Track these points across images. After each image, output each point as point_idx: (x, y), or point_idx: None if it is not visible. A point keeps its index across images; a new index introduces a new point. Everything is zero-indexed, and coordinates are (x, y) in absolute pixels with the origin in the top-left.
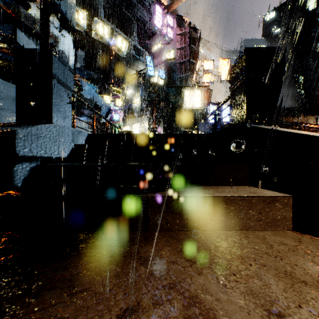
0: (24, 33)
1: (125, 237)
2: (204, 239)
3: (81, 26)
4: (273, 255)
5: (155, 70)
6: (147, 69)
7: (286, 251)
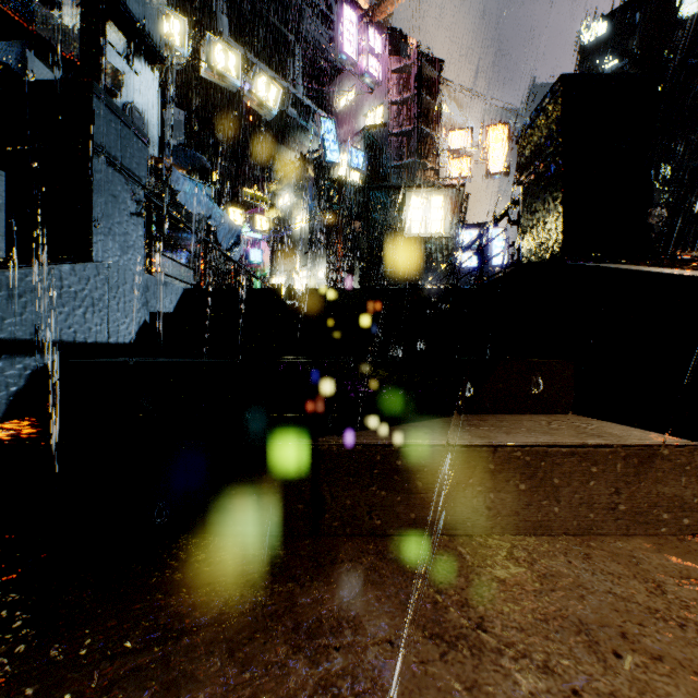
0: (43, 62)
1: (261, 556)
2: (471, 564)
3: (177, 51)
4: (674, 621)
5: (343, 151)
6: (324, 147)
7: None
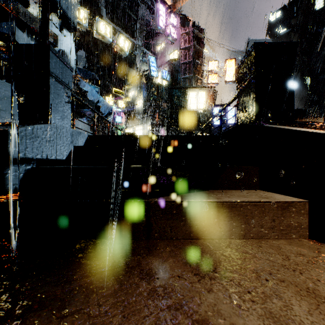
0: (22, 31)
1: (126, 246)
2: (212, 249)
3: (83, 25)
4: (291, 269)
5: (159, 71)
6: (150, 69)
7: (305, 263)
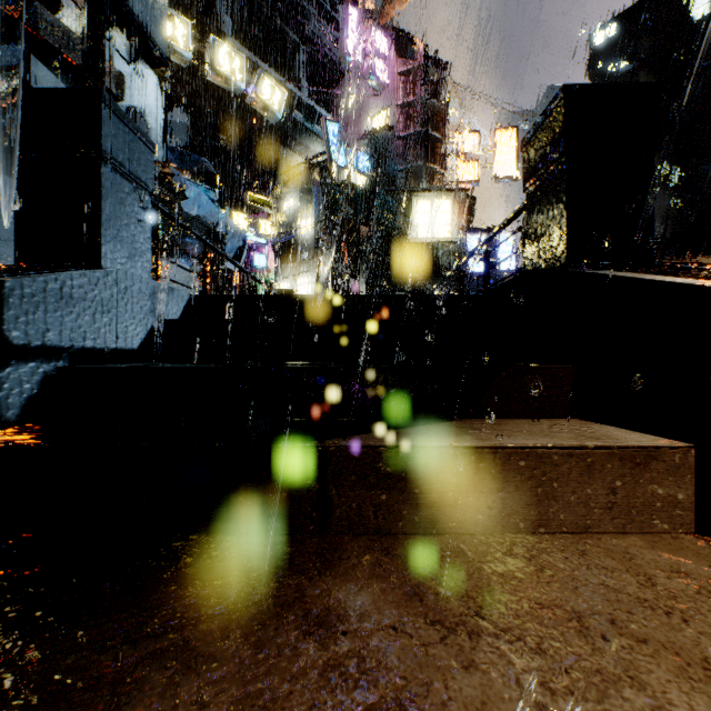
0: (47, 66)
1: (271, 552)
2: (472, 560)
3: (181, 54)
4: (661, 609)
5: (348, 154)
6: (329, 150)
7: (692, 595)
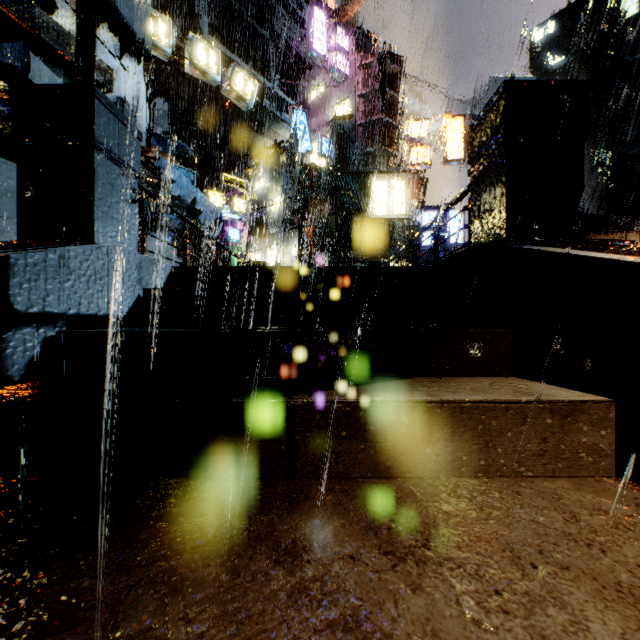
0: (44, 62)
1: (245, 493)
2: (420, 500)
3: (163, 50)
4: (582, 541)
5: (313, 139)
6: (296, 136)
7: (610, 530)
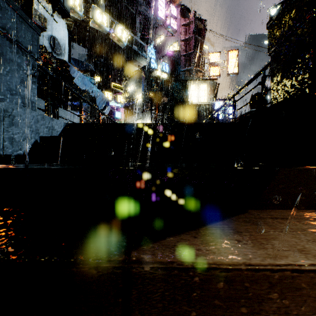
0: None
1: None
2: None
3: (78, 13)
4: None
5: (158, 64)
6: (149, 61)
7: None
